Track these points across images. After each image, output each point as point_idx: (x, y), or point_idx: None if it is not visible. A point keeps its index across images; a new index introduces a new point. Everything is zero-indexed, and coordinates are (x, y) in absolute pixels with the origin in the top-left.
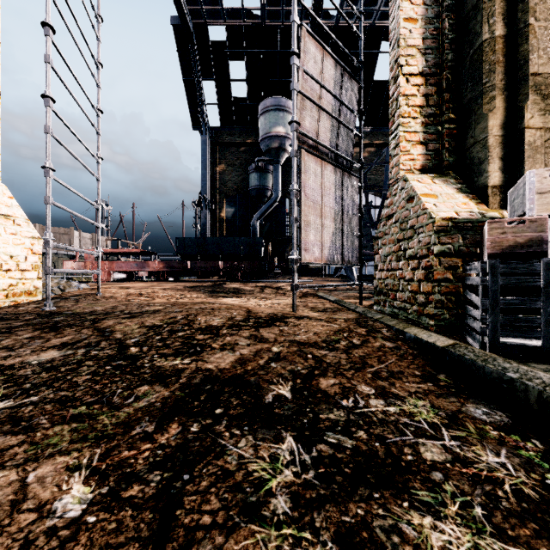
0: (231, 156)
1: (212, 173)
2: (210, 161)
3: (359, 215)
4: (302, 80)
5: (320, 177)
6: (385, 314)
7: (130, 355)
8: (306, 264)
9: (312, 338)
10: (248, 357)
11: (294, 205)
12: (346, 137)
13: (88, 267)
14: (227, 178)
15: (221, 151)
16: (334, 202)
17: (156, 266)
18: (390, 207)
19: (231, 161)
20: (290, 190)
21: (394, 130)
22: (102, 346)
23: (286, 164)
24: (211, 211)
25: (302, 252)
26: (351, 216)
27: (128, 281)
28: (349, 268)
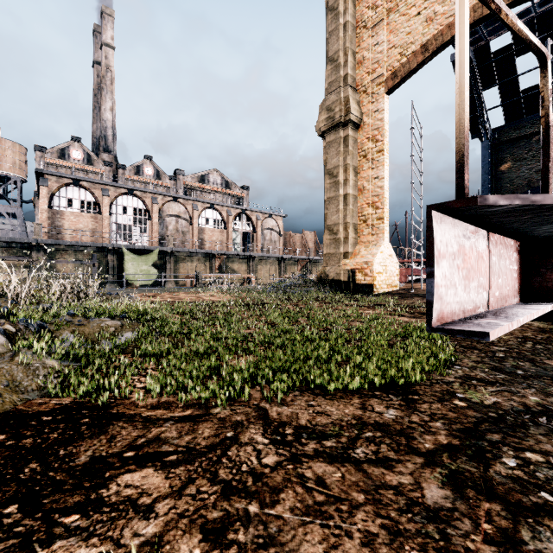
0: (519, 151)
1: (494, 174)
2: (492, 164)
3: None
4: None
5: None
6: None
7: None
8: None
9: None
10: None
11: None
12: None
13: None
14: (513, 175)
15: (505, 149)
16: None
17: None
18: None
19: (519, 155)
20: None
21: None
22: None
23: None
24: None
25: None
26: None
27: (419, 282)
28: None
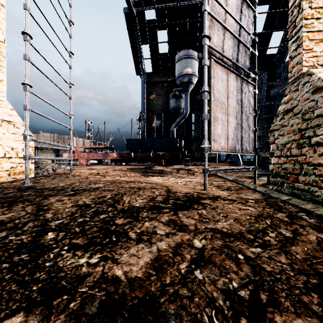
0: (158, 89)
1: (147, 100)
2: (146, 93)
3: (254, 114)
4: (211, 4)
5: (225, 83)
6: (283, 193)
7: (41, 244)
8: (214, 151)
9: (234, 226)
10: (167, 255)
11: (205, 104)
12: (244, 53)
13: (76, 157)
14: (156, 103)
15: (152, 87)
16: (236, 103)
17: (113, 156)
18: (289, 102)
19: (158, 92)
20: (201, 92)
21: (296, 33)
22: (25, 229)
23: (192, 92)
24: (147, 123)
25: (212, 142)
26: (248, 114)
27: (98, 165)
28: (236, 156)
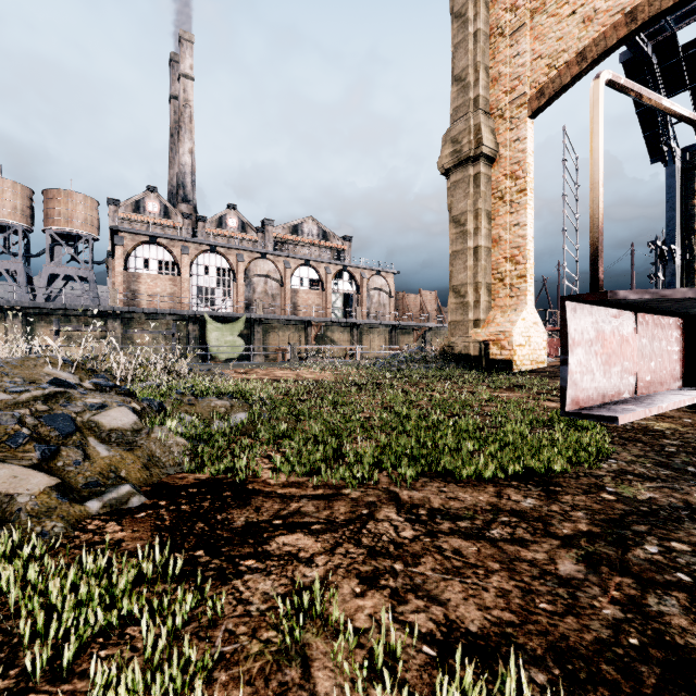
0: None
1: (684, 210)
2: (681, 196)
3: None
4: None
5: None
6: None
7: None
8: None
9: None
10: None
11: None
12: None
13: None
14: None
15: None
16: None
17: None
18: None
19: None
20: None
21: None
22: None
23: None
24: (683, 263)
25: None
26: None
27: None
28: None
